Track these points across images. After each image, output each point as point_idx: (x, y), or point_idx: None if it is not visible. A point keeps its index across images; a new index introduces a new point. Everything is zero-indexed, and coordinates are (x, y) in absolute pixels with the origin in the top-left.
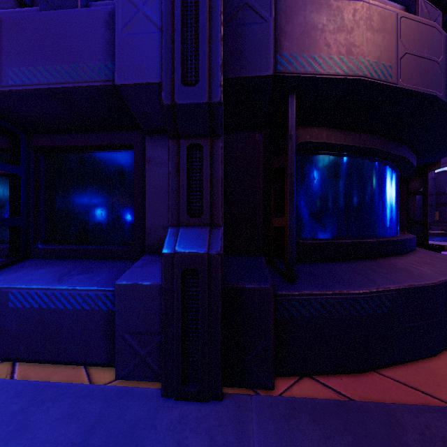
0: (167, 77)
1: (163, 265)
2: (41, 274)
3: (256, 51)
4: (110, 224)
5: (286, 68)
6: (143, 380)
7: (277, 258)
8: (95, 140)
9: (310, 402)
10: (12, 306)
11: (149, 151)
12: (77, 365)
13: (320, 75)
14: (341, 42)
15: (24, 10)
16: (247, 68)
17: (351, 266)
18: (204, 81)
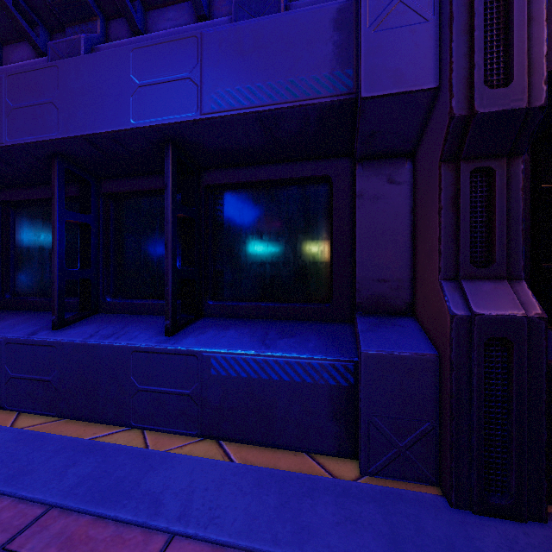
0: (460, 78)
1: (454, 331)
2: (234, 336)
3: None
4: (291, 276)
5: None
6: (401, 479)
7: (548, 323)
8: (281, 173)
9: None
10: (215, 373)
11: (359, 183)
12: (295, 451)
13: None
14: None
15: (209, 23)
16: None
17: None
18: (521, 78)
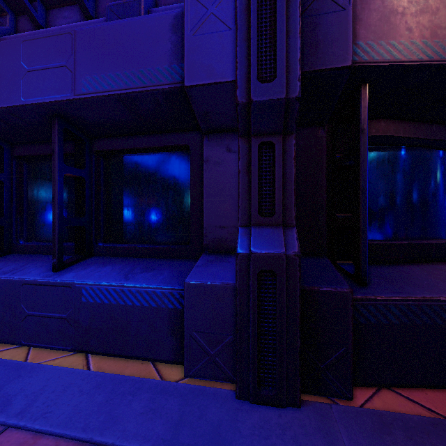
0: (242, 74)
1: (238, 266)
2: (107, 271)
3: (333, 41)
4: (164, 224)
5: (362, 58)
6: (212, 380)
7: (341, 259)
8: (152, 142)
9: (399, 417)
10: (85, 301)
11: (206, 151)
12: (144, 360)
13: (400, 62)
14: (424, 24)
15: (91, 22)
16: (323, 60)
17: (425, 270)
18: (282, 76)
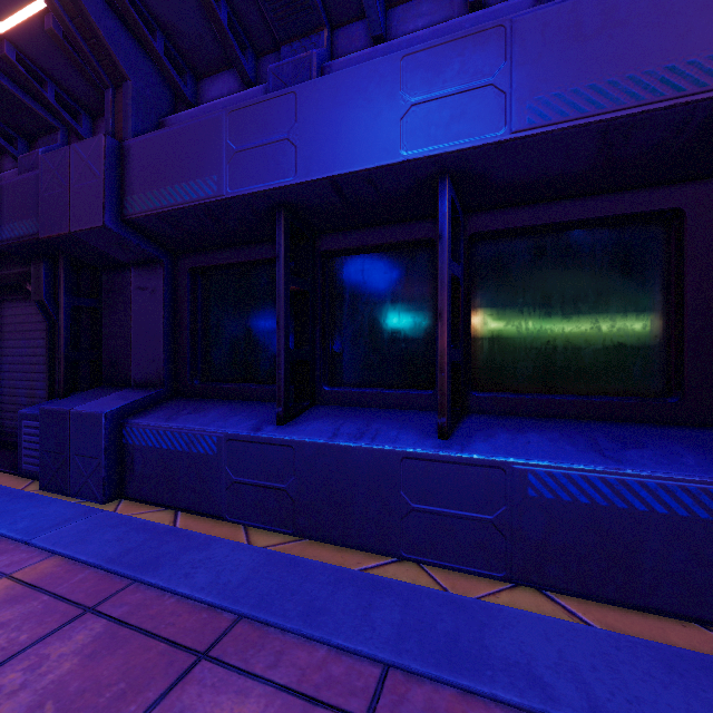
0: None
1: None
2: (544, 442)
3: None
4: (599, 358)
5: None
6: None
7: None
8: (595, 209)
9: None
10: (534, 495)
11: None
12: (678, 619)
13: None
14: None
15: (496, 8)
16: None
17: None
18: None
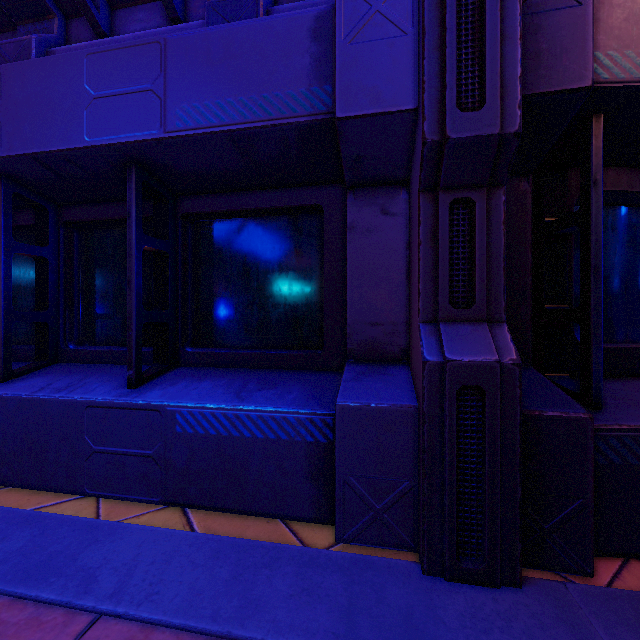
0: (433, 100)
1: (426, 380)
2: (208, 388)
3: (563, 51)
4: (281, 320)
5: (600, 76)
6: (378, 546)
7: (552, 371)
8: (267, 201)
9: None
10: (181, 431)
11: (351, 213)
12: (270, 518)
13: None
14: None
15: (181, 26)
16: (547, 79)
17: None
18: (494, 102)
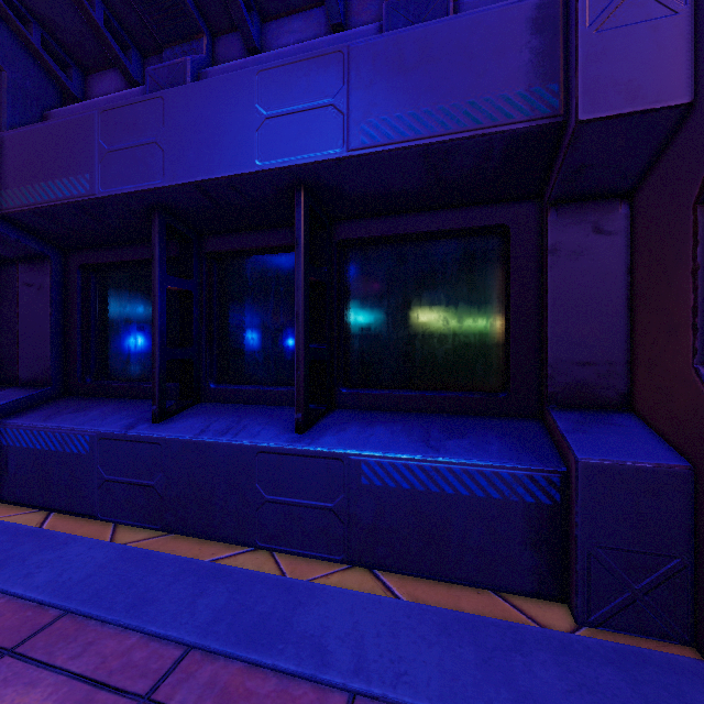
0: None
1: None
2: (385, 434)
3: None
4: (449, 357)
5: None
6: (636, 634)
7: None
8: (440, 222)
9: None
10: (367, 483)
11: (553, 234)
12: (477, 588)
13: None
14: None
15: (349, 33)
16: None
17: None
18: None
